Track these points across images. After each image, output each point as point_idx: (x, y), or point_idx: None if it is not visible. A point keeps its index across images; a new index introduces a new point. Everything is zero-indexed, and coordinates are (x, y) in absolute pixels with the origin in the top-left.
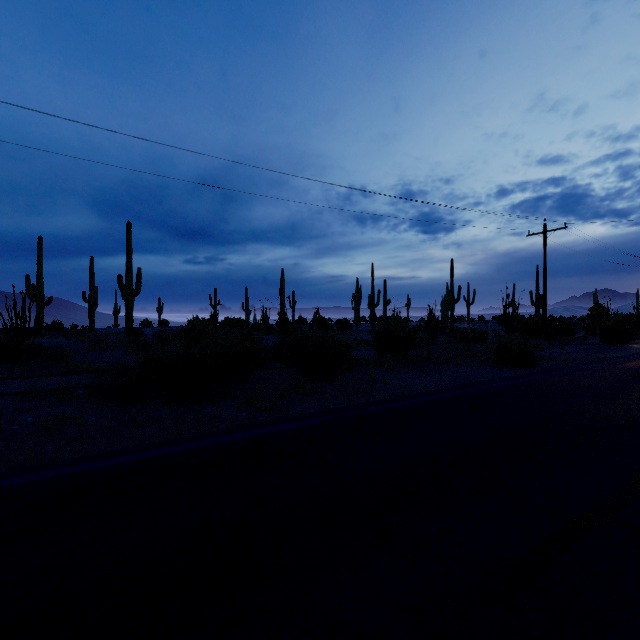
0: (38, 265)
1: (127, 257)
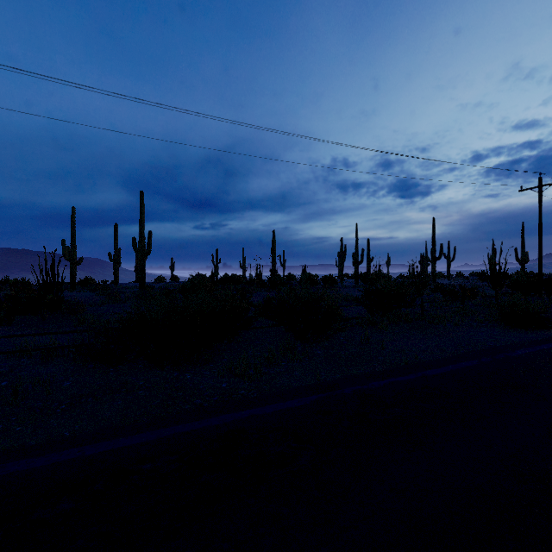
0: (72, 231)
1: (140, 222)
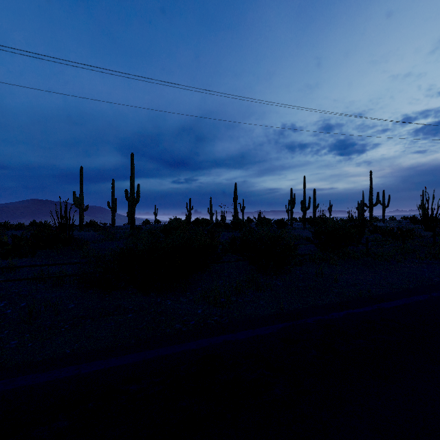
0: (80, 185)
1: (131, 177)
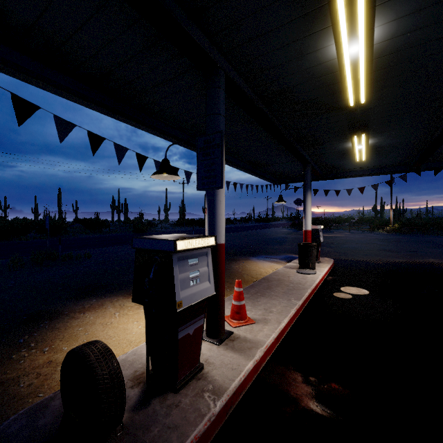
0: None
1: None
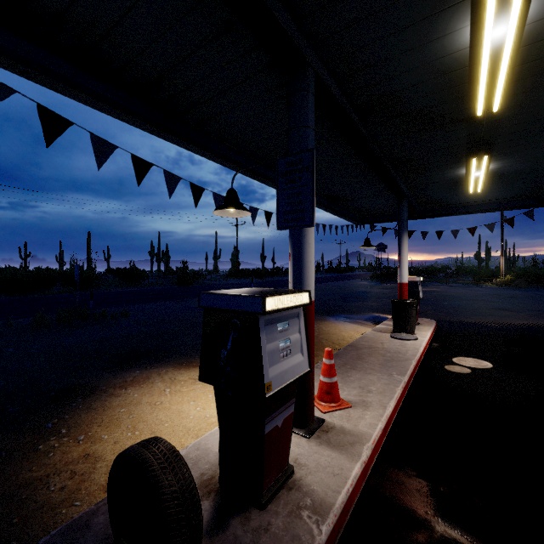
0: None
1: None
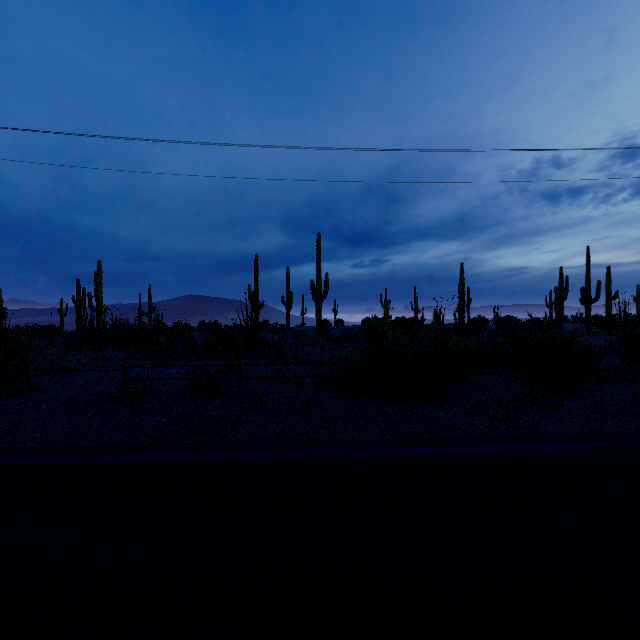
0: (255, 276)
1: (317, 264)
